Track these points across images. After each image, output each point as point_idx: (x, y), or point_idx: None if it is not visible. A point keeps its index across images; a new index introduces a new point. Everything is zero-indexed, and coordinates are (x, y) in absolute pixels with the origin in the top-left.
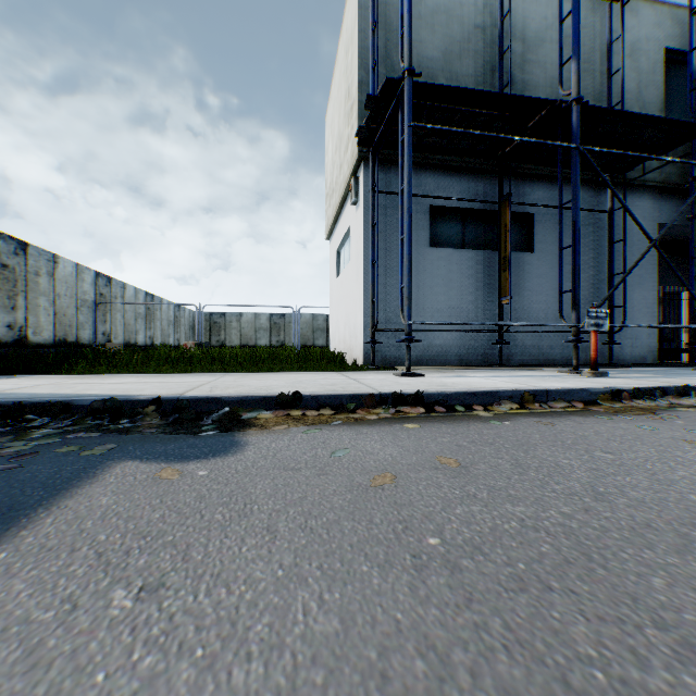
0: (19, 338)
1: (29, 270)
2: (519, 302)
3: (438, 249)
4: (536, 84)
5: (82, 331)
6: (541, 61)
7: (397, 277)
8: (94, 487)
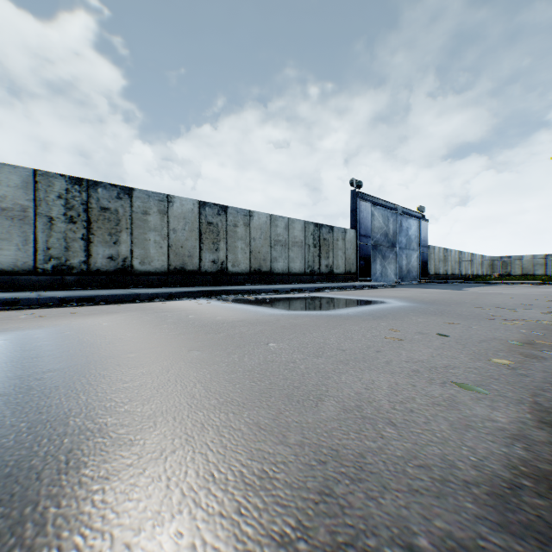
0: (445, 273)
1: (447, 255)
2: None
3: None
4: None
5: (455, 270)
6: None
7: None
8: (500, 285)
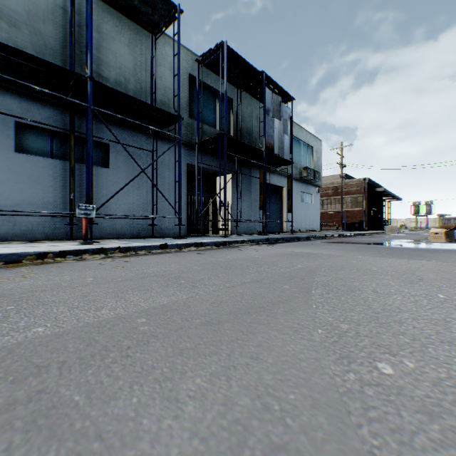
0: None
1: None
2: (99, 199)
3: (25, 155)
4: (110, 63)
5: None
6: (113, 51)
7: None
8: None
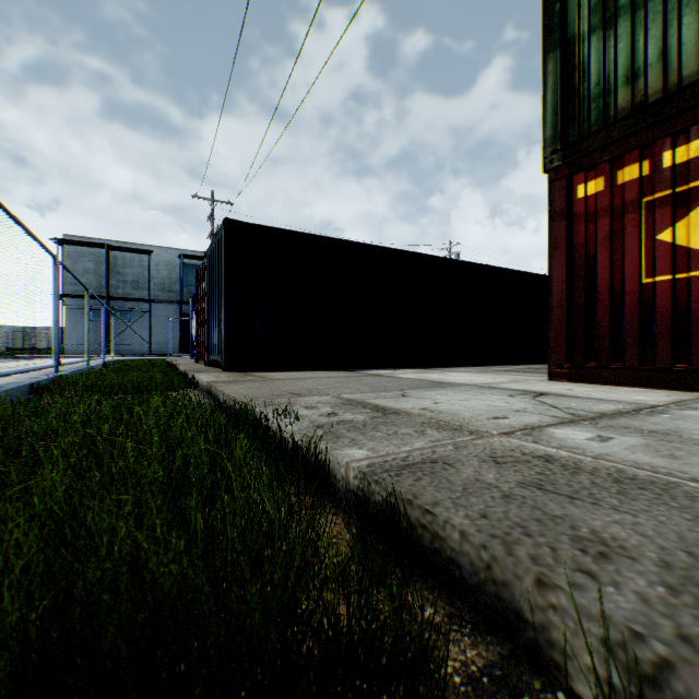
0: None
1: None
2: (125, 336)
3: (94, 321)
4: (130, 274)
5: None
6: (132, 267)
7: (79, 329)
8: None
